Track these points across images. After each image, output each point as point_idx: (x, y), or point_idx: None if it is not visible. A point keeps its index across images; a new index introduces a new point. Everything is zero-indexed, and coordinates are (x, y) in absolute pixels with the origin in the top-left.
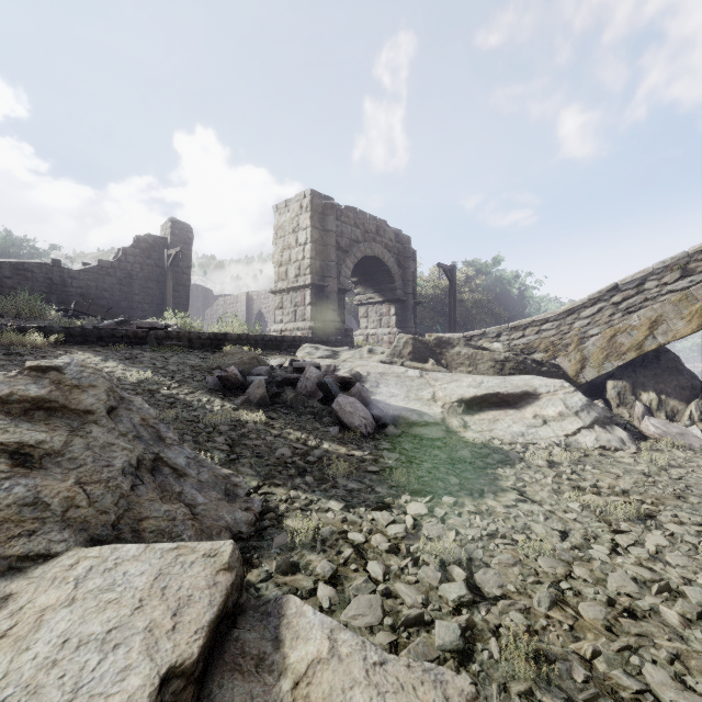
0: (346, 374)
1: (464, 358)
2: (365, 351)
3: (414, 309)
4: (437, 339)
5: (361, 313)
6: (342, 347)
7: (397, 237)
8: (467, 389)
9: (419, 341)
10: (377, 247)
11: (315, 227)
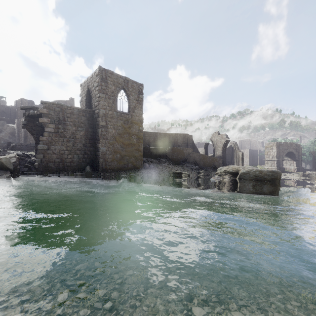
0: (291, 179)
1: (314, 177)
2: (291, 174)
3: (301, 161)
4: (308, 173)
5: (284, 162)
6: (284, 172)
7: (296, 145)
8: (314, 182)
9: (304, 173)
10: (291, 149)
11: (277, 149)
